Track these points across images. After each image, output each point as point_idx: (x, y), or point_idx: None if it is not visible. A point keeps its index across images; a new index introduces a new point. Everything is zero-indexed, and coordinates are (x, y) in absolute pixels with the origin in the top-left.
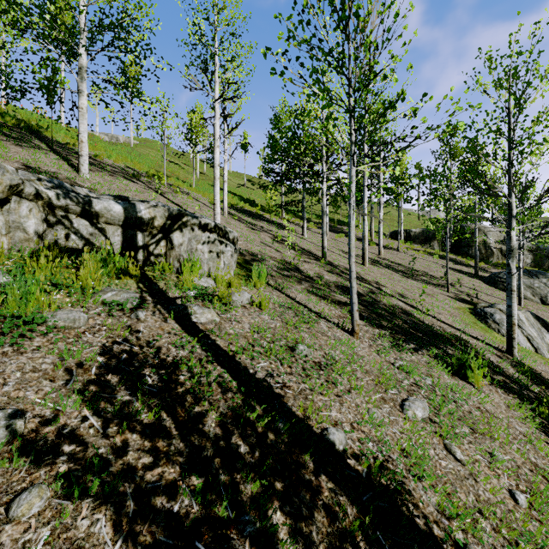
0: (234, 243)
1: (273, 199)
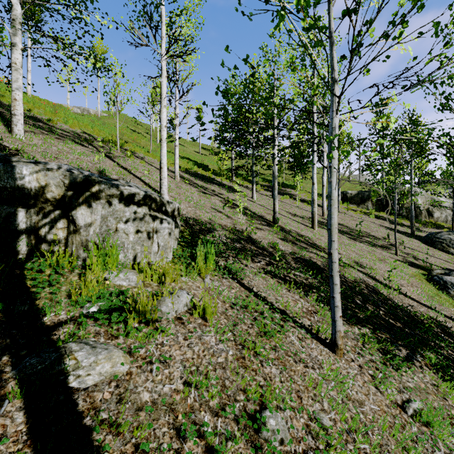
0: (174, 216)
1: (224, 164)
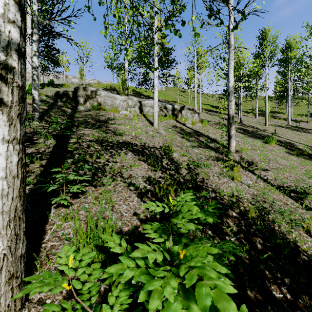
0: (198, 114)
1: (225, 103)
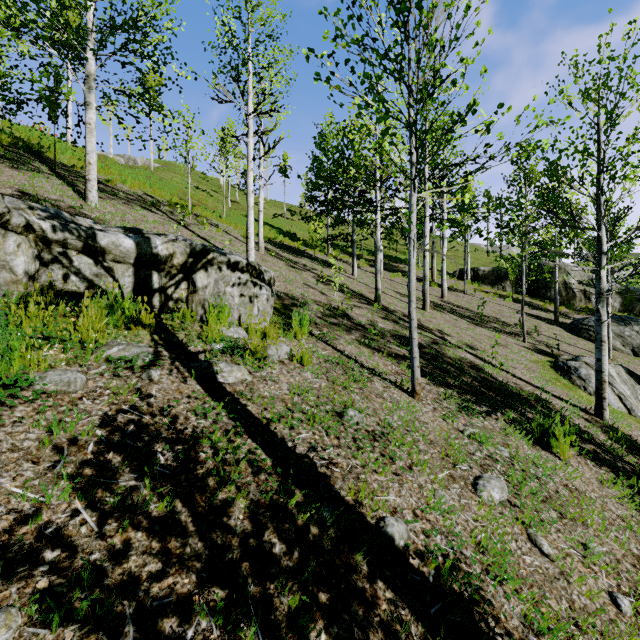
0: (271, 284)
1: (317, 232)
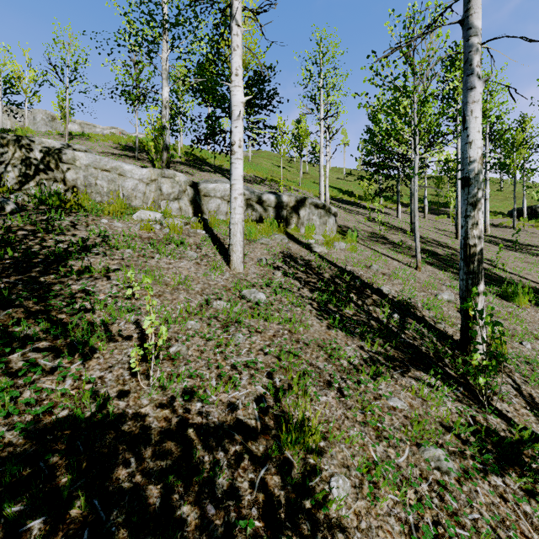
0: (335, 216)
1: (369, 188)
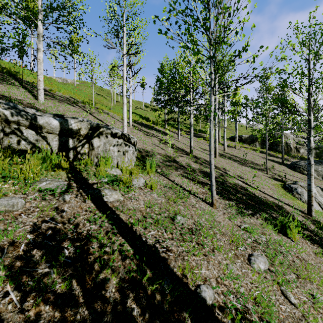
0: (134, 145)
1: (159, 117)
